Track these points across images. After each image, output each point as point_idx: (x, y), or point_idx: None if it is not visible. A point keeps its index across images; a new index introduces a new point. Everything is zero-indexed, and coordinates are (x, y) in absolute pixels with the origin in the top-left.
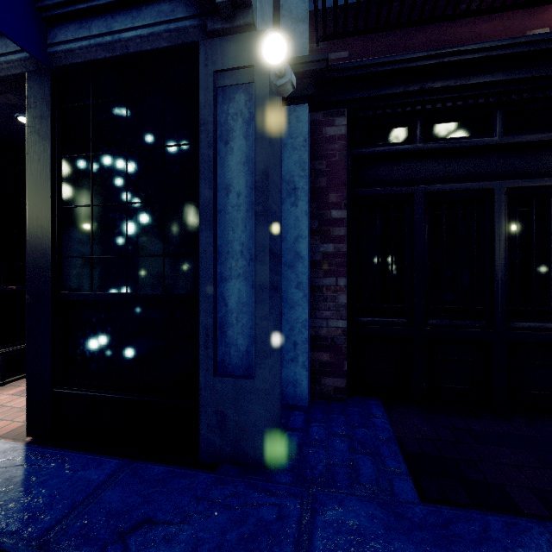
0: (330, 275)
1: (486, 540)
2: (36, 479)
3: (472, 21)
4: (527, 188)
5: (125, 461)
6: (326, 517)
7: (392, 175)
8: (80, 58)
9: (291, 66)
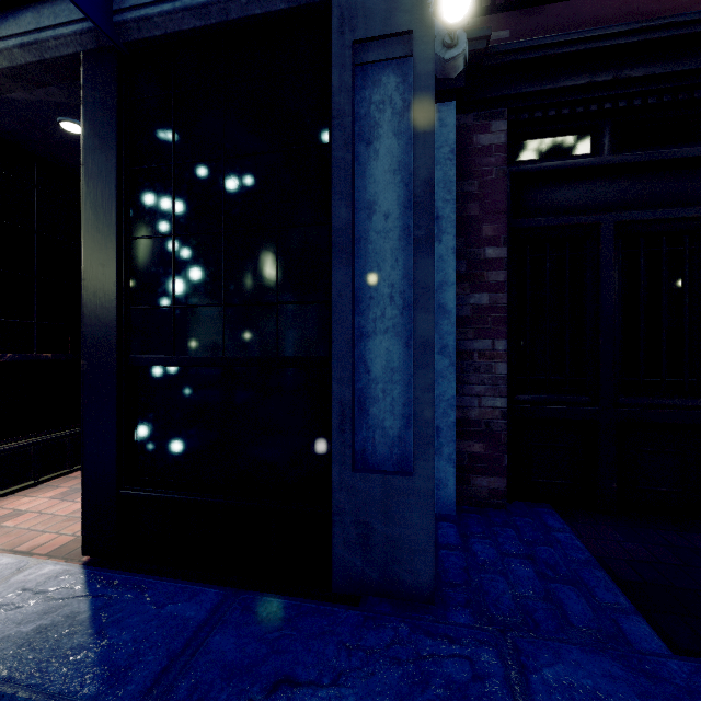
0: (484, 336)
1: None
2: (109, 616)
3: None
4: None
5: (228, 591)
6: (544, 677)
7: (566, 200)
8: (159, 29)
9: None
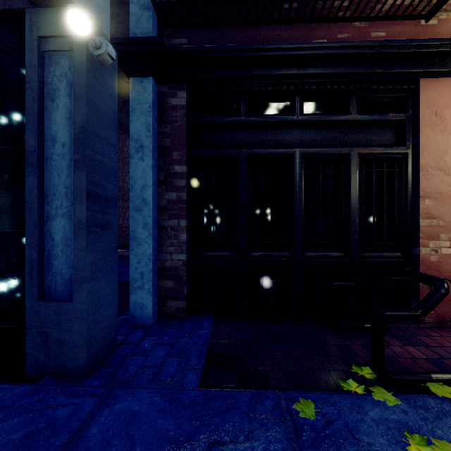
0: (174, 218)
1: (231, 409)
2: None
3: (277, 27)
4: (316, 155)
5: None
6: (113, 409)
7: (224, 140)
8: None
9: (134, 44)
